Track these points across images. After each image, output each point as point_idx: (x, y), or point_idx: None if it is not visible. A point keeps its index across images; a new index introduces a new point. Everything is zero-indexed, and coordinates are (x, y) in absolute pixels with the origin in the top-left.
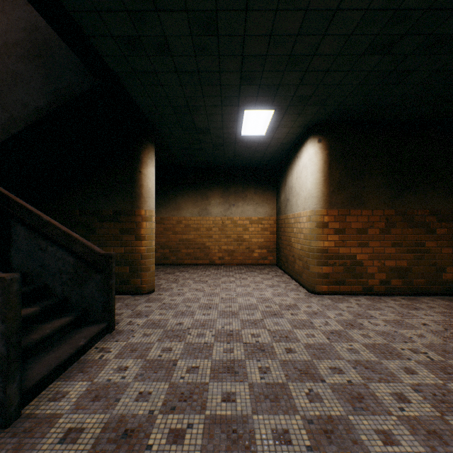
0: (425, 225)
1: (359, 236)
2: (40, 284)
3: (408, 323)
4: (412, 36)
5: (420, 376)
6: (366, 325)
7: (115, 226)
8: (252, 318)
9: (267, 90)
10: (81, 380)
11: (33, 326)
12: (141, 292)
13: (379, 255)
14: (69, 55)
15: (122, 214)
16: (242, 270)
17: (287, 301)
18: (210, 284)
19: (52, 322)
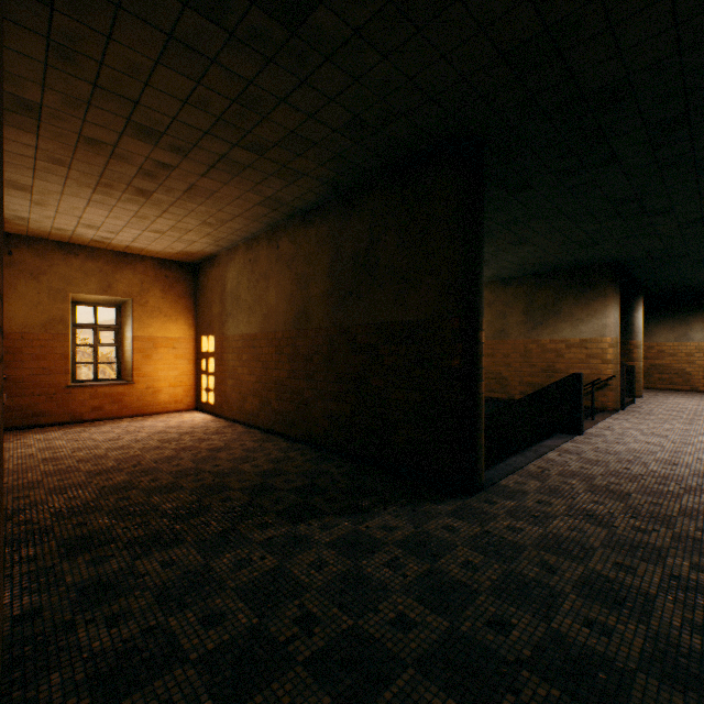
0: None
1: None
2: None
3: None
4: None
5: None
6: None
7: None
8: None
9: None
10: (636, 409)
11: None
12: None
13: None
14: None
15: None
16: None
17: None
18: (695, 399)
19: None
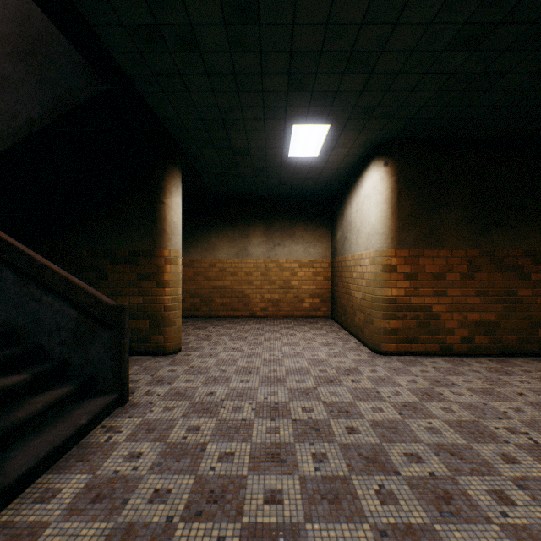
0: (518, 269)
1: (435, 282)
2: (33, 343)
3: (499, 393)
4: (509, 25)
5: (524, 466)
6: (447, 396)
7: (132, 270)
8: (302, 387)
9: (321, 99)
10: (79, 472)
11: (20, 399)
12: (164, 352)
13: (460, 306)
14: (71, 53)
15: (140, 255)
16: (289, 324)
17: (346, 364)
18: (250, 341)
19: (46, 394)
